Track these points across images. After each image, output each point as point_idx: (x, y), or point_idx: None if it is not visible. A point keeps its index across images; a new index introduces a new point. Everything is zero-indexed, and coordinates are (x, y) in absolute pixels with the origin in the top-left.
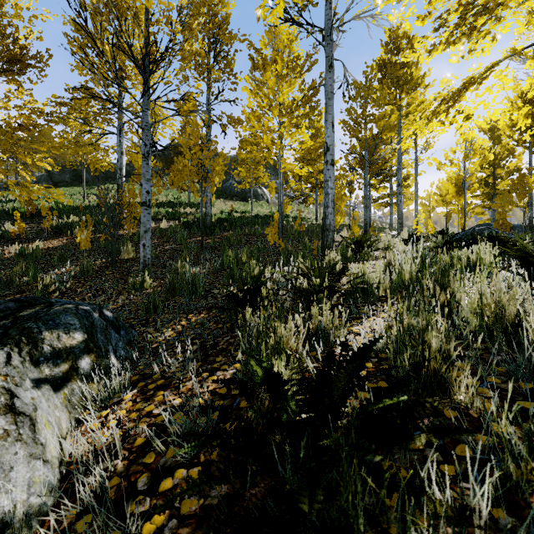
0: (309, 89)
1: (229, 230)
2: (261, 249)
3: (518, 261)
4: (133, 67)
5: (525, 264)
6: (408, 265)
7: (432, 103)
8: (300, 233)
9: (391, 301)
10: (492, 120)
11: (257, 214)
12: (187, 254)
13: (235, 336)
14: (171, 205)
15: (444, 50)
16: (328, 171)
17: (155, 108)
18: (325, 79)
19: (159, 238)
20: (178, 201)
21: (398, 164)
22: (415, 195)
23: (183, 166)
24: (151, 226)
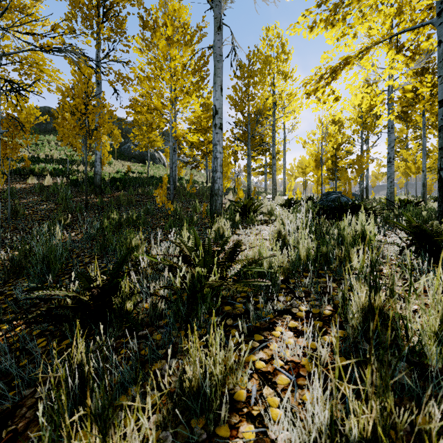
0: (200, 60)
1: (121, 190)
2: (150, 210)
3: (409, 237)
4: (5, 4)
5: (419, 241)
6: (305, 241)
7: (311, 81)
8: (192, 195)
9: (294, 292)
10: (335, 115)
11: (153, 175)
12: (62, 216)
13: (59, 384)
14: (62, 162)
15: (324, 28)
16: (216, 135)
17: (37, 57)
18: (214, 41)
19: (38, 196)
20: (72, 159)
21: (273, 140)
22: (284, 167)
23: (62, 118)
24: (32, 182)
